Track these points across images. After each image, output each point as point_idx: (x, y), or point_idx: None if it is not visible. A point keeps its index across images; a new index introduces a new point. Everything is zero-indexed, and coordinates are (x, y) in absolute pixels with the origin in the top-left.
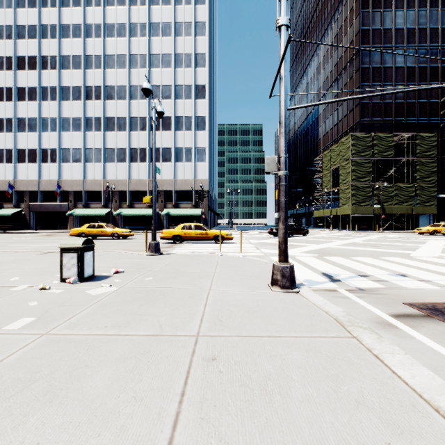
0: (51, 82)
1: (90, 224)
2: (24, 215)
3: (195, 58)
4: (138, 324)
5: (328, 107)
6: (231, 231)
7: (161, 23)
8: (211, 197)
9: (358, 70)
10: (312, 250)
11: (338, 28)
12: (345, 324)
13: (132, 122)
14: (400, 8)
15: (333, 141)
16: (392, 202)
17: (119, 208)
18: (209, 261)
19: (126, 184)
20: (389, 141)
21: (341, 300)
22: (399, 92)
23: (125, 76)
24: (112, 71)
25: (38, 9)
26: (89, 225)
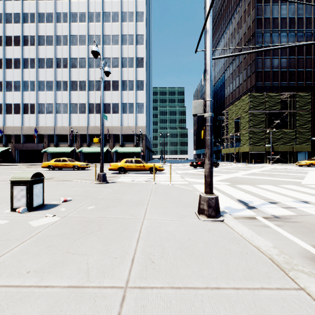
0: (31, 55)
1: (57, 159)
2: (11, 152)
3: (136, 38)
4: (65, 267)
5: (232, 74)
6: (162, 164)
7: (111, 13)
8: (147, 139)
9: (254, 47)
10: (224, 179)
11: (239, 18)
12: (284, 267)
13: (90, 84)
14: (284, 3)
15: (235, 99)
16: (279, 143)
17: (81, 147)
18: (145, 189)
19: (86, 129)
20: (276, 98)
21: (263, 230)
22: (310, 43)
23: (85, 50)
24: (75, 47)
25: (21, 1)
26: (56, 160)
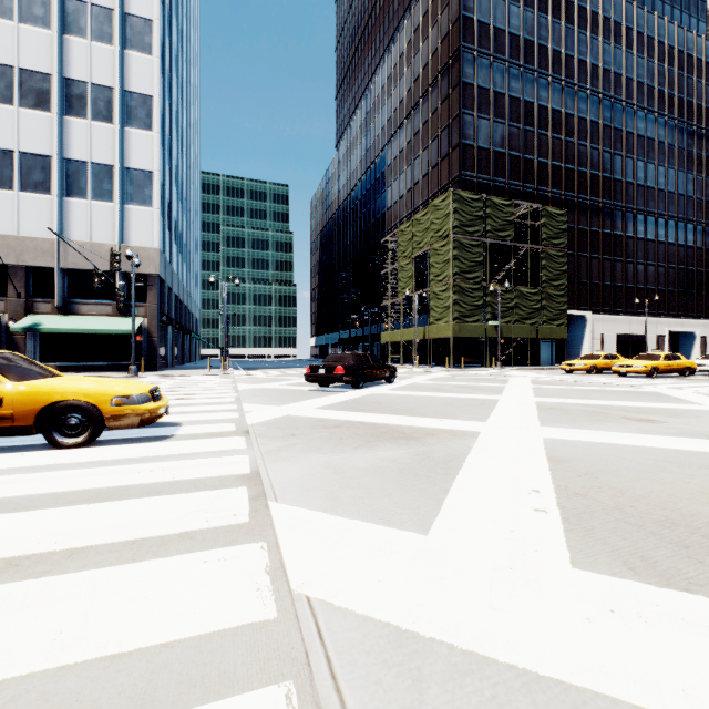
0: None
1: None
2: None
3: None
4: None
5: (404, 152)
6: (216, 373)
7: None
8: (172, 294)
9: (457, 86)
10: (563, 489)
11: (421, 15)
12: None
13: None
14: (516, 2)
15: (413, 211)
16: (511, 318)
17: None
18: None
19: None
20: (507, 213)
21: None
22: None
23: None
24: None
25: None
26: None
